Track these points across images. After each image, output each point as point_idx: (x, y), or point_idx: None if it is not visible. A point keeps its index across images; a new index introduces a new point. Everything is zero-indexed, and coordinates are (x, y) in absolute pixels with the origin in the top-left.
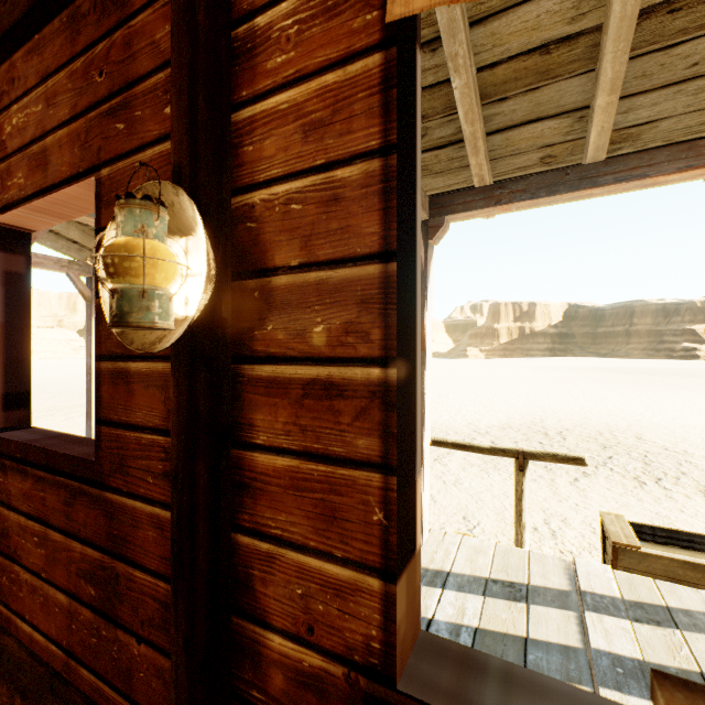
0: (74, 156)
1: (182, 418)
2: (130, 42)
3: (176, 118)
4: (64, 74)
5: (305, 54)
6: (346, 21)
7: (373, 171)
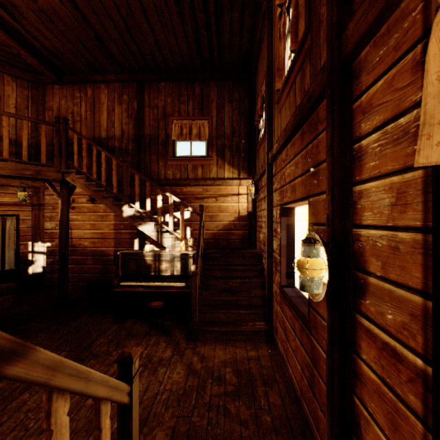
0: (302, 190)
1: (329, 327)
2: (318, 146)
3: (327, 194)
4: (299, 156)
5: (383, 163)
6: (403, 148)
7: (418, 240)
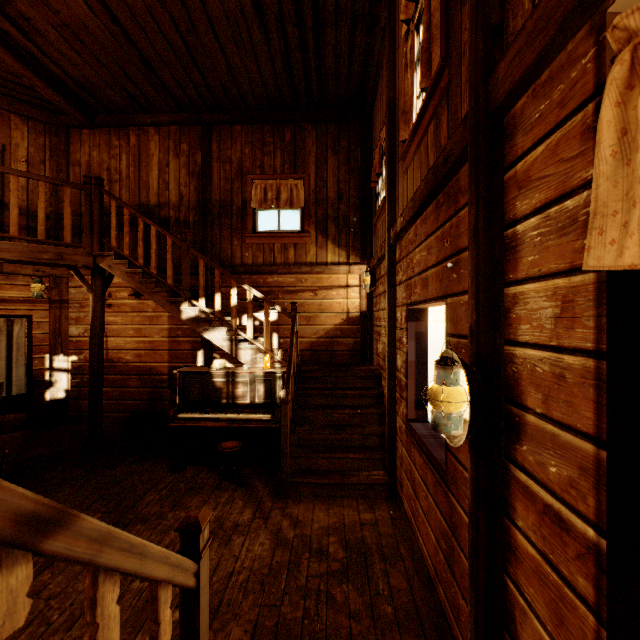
0: (437, 286)
1: (472, 481)
2: (458, 226)
3: (470, 297)
4: (433, 237)
5: (544, 259)
6: (570, 241)
7: (588, 367)
